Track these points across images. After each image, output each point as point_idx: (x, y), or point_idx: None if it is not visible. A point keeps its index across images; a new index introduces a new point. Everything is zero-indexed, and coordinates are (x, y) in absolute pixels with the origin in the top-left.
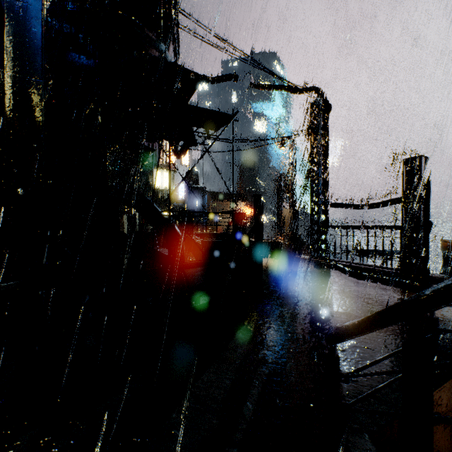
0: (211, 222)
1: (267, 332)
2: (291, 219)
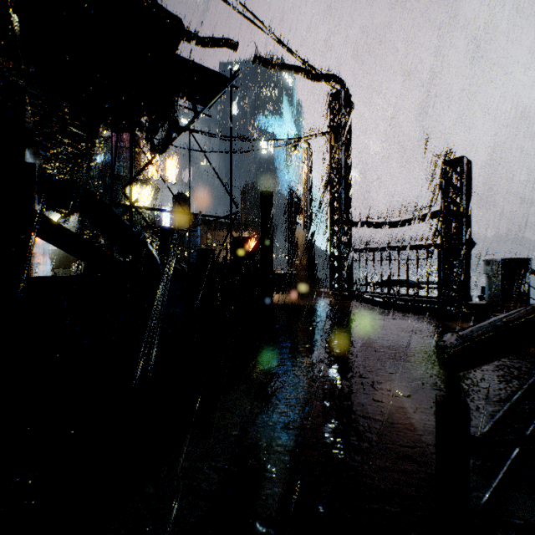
0: None
1: (284, 377)
2: (306, 243)
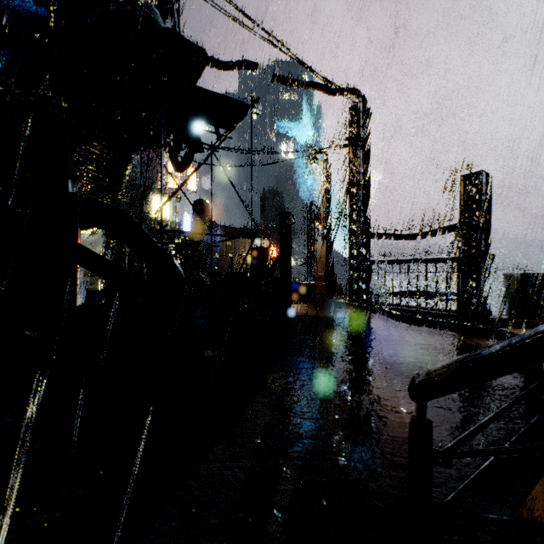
0: (225, 263)
1: (300, 392)
2: (324, 254)
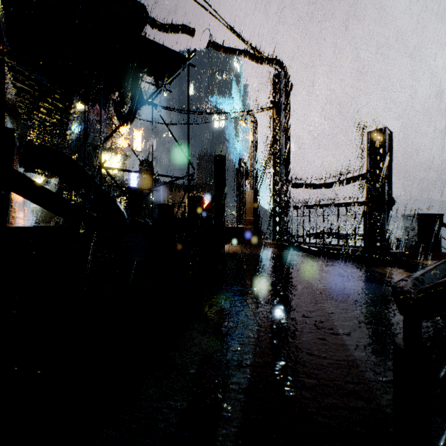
0: None
1: (236, 318)
2: (252, 201)
